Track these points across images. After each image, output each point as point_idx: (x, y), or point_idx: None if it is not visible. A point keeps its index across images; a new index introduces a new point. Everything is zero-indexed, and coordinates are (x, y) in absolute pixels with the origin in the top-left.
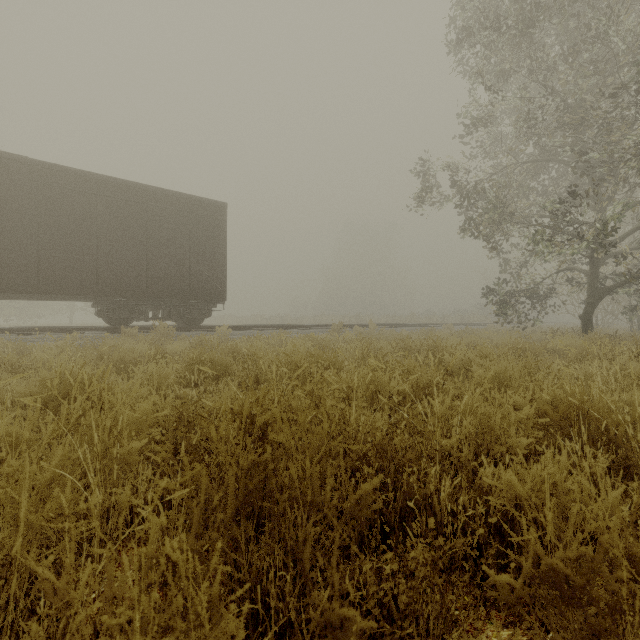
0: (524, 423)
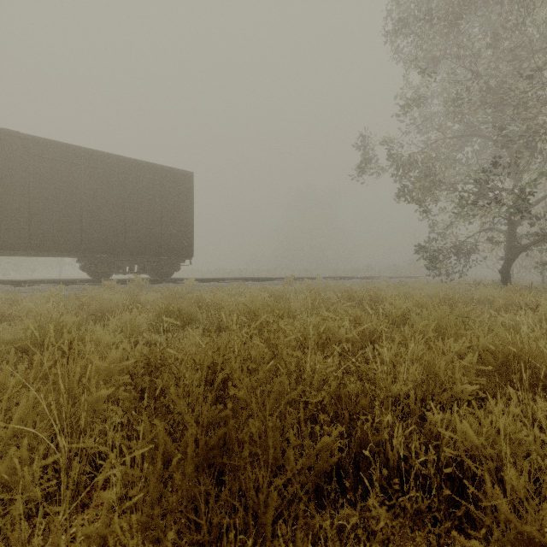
0: (467, 370)
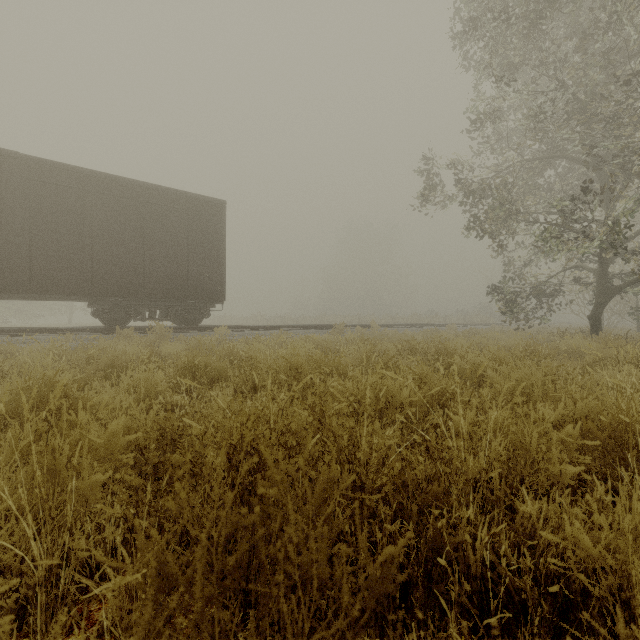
0: (566, 445)
